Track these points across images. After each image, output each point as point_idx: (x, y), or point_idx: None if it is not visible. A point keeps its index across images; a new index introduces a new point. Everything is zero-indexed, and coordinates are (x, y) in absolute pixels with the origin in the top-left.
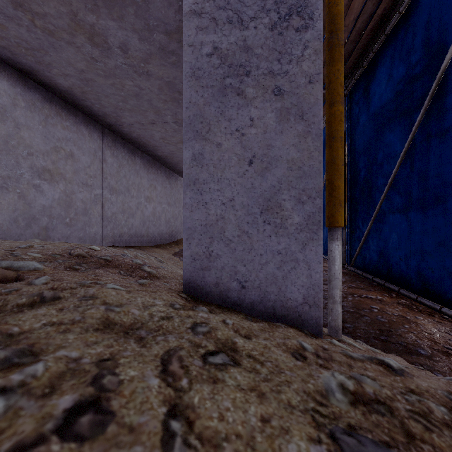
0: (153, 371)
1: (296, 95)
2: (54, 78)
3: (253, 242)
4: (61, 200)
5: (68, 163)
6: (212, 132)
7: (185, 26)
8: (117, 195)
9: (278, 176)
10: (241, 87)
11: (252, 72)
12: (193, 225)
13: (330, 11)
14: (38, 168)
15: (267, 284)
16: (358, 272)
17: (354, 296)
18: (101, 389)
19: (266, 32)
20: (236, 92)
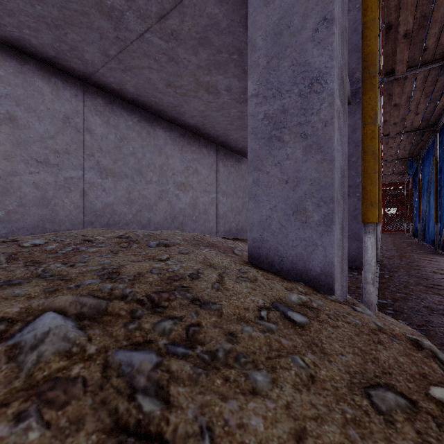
0: (215, 274)
1: (316, 136)
2: (186, 120)
3: (288, 232)
4: (190, 203)
5: (194, 177)
6: (264, 165)
7: (249, 104)
8: (227, 197)
9: (304, 190)
10: (281, 136)
11: (287, 125)
12: (253, 222)
13: (363, 52)
14: (177, 183)
15: (297, 259)
16: None
17: None
18: (199, 273)
19: (296, 98)
20: (278, 139)
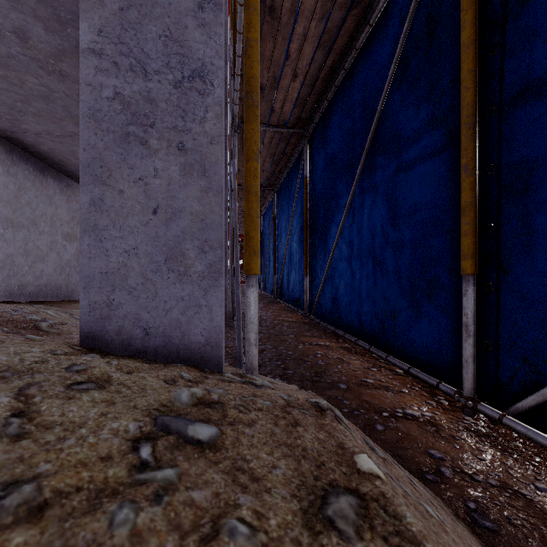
0: (7, 394)
1: (200, 153)
2: None
3: (158, 290)
4: None
5: None
6: (113, 178)
7: (82, 63)
8: (15, 229)
9: (182, 226)
10: (145, 137)
11: (156, 124)
12: (91, 273)
13: (247, 73)
14: None
15: (171, 329)
16: (316, 321)
17: (305, 345)
18: None
19: (171, 89)
20: (140, 141)
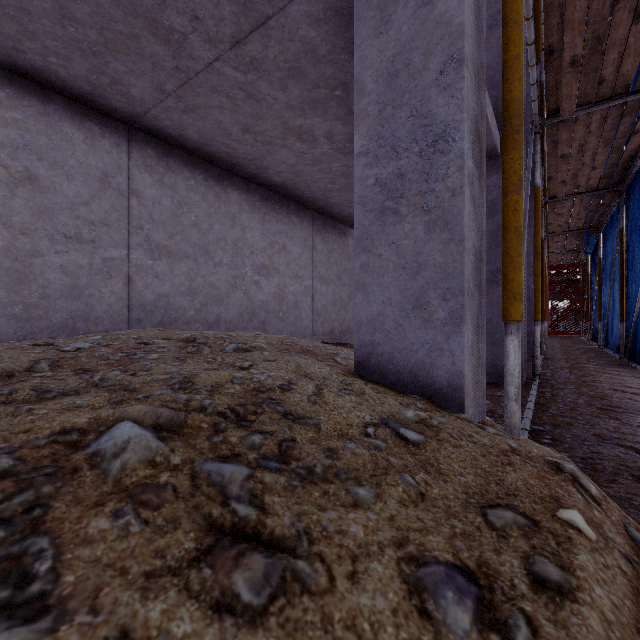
0: (312, 385)
1: (442, 208)
2: (270, 177)
3: (406, 333)
4: (276, 294)
5: (281, 256)
6: (375, 246)
7: (355, 165)
8: (327, 285)
9: (426, 278)
10: (397, 208)
11: (405, 194)
12: (361, 319)
13: (504, 99)
14: (258, 265)
15: (417, 368)
16: None
17: None
18: (291, 383)
19: (416, 159)
20: (393, 211)
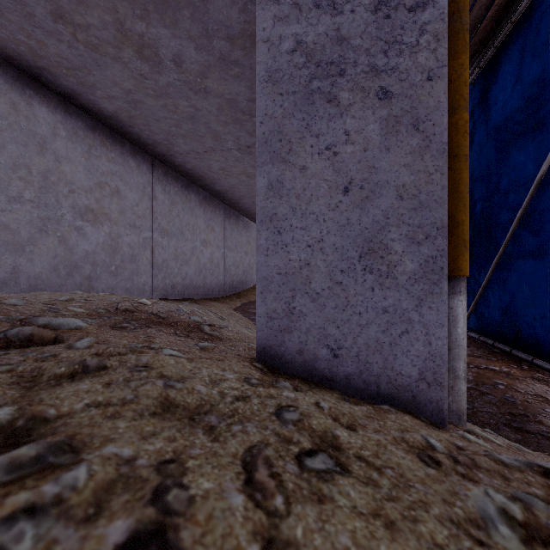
0: (234, 481)
1: (409, 98)
2: (97, 101)
3: (350, 296)
4: (106, 244)
5: (114, 201)
6: (294, 152)
7: (259, 17)
8: (169, 238)
9: (384, 207)
10: (333, 92)
11: (348, 70)
12: (269, 274)
13: None
14: (80, 207)
15: (368, 352)
16: (472, 336)
17: (470, 367)
18: (165, 511)
19: (367, 16)
20: (327, 98)
